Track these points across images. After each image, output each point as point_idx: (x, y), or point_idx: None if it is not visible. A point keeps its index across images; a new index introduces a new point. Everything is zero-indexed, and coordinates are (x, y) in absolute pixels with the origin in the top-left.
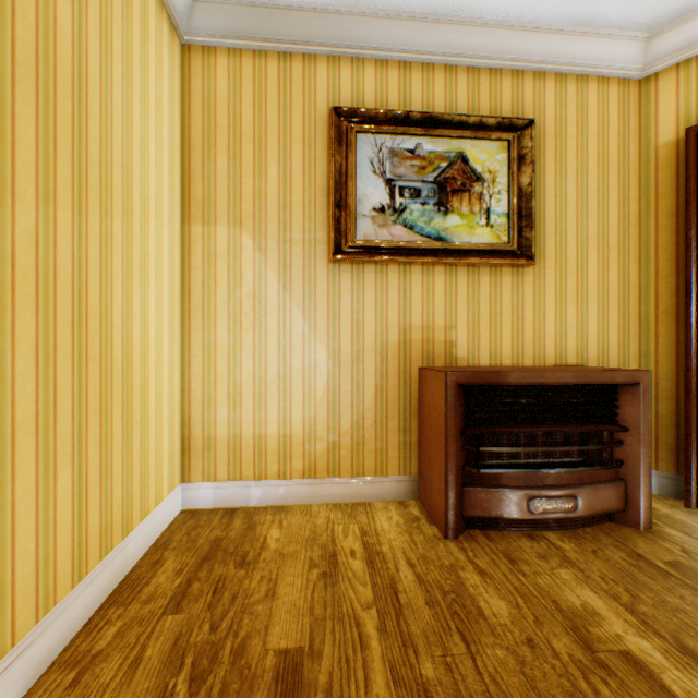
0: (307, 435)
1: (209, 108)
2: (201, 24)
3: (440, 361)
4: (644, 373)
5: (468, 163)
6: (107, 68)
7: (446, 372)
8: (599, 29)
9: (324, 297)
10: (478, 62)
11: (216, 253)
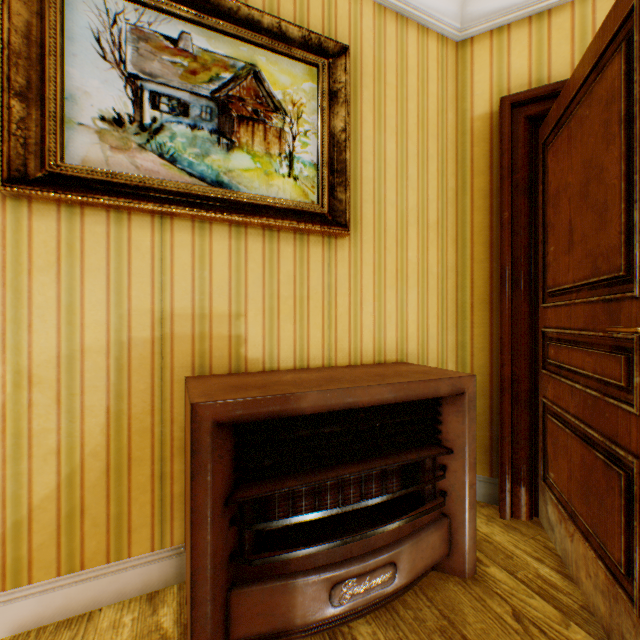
0: None
1: None
2: None
3: (222, 366)
4: (469, 379)
5: (264, 82)
6: None
7: (194, 404)
8: None
9: None
10: None
11: None
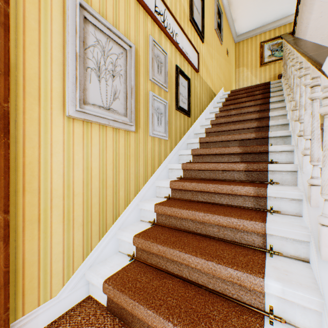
0: None
1: (238, 51)
2: (237, 39)
3: None
4: None
5: None
6: (230, 51)
7: (277, 75)
8: None
9: (258, 74)
10: (290, 22)
11: (239, 72)
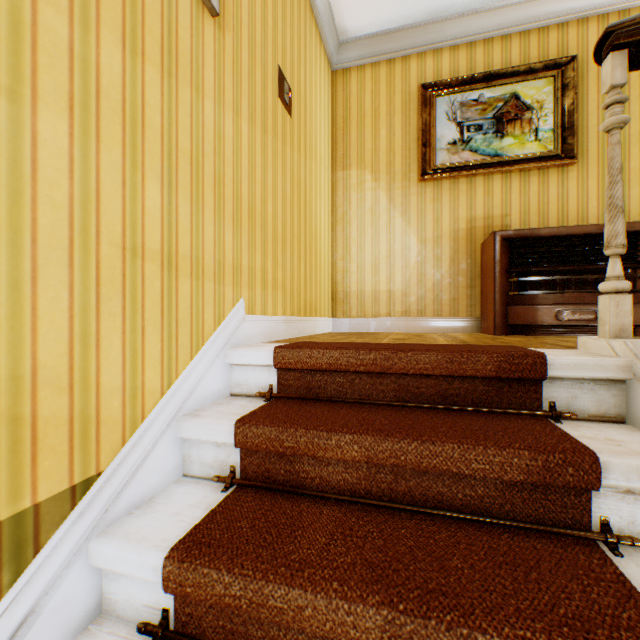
0: (403, 291)
1: (346, 104)
2: (342, 57)
3: None
4: None
5: (519, 99)
6: (311, 93)
7: (494, 231)
8: None
9: (415, 204)
10: (527, 27)
11: (350, 186)
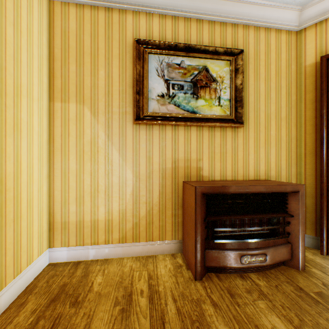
0: (121, 219)
1: (65, 37)
2: None
3: (194, 178)
4: (301, 186)
5: (209, 72)
6: None
7: (196, 186)
8: (276, 3)
9: (131, 143)
10: (214, 18)
11: (69, 118)
